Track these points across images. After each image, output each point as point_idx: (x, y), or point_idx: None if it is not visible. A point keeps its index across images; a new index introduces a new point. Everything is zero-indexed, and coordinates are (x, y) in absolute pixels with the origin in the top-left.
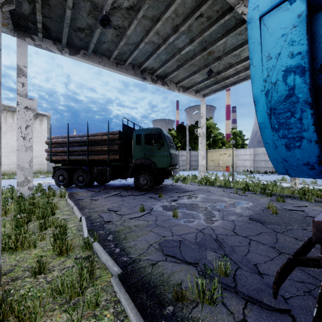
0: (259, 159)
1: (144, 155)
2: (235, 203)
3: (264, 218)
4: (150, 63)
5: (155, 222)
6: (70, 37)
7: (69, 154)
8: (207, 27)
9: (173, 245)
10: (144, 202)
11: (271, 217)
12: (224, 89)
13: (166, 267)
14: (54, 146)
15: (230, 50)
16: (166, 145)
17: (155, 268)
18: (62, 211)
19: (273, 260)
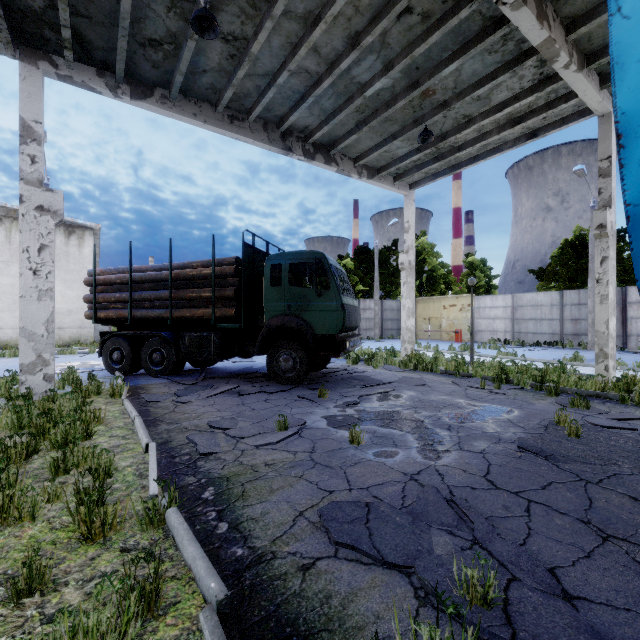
0: (524, 316)
1: (288, 308)
2: (483, 410)
3: (553, 446)
4: (300, 116)
5: (311, 455)
6: (133, 60)
7: (132, 306)
8: (420, 37)
9: (352, 517)
10: (287, 407)
11: (568, 445)
12: (453, 172)
13: (337, 577)
14: (101, 290)
15: (469, 86)
16: (334, 287)
17: (309, 579)
18: (111, 428)
19: (592, 557)
